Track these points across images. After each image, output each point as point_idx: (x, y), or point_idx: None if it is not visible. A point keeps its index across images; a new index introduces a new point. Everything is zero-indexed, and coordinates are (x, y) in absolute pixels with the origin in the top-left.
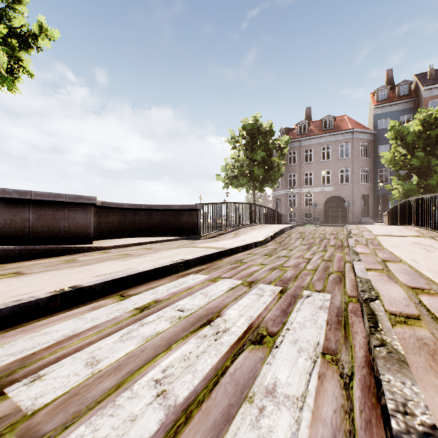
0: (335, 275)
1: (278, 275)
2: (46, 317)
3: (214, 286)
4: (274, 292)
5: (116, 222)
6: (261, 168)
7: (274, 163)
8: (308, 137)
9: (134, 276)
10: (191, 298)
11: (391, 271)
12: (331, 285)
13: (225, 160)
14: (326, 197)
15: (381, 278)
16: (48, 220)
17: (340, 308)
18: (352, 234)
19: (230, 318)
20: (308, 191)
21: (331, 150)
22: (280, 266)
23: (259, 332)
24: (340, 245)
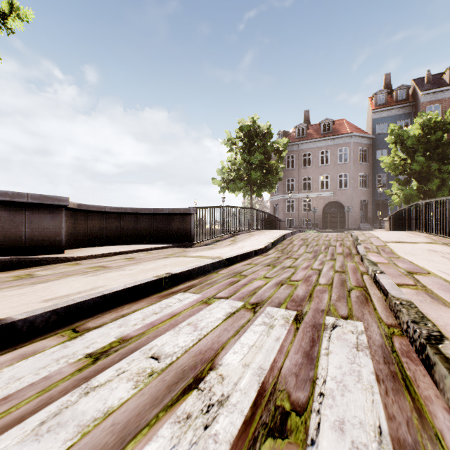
0: (357, 292)
1: (288, 293)
2: None
3: (207, 311)
4: (287, 320)
5: (97, 227)
6: (258, 171)
7: (273, 166)
8: (306, 141)
9: (99, 300)
10: (174, 332)
11: (428, 287)
12: (357, 306)
13: (221, 163)
14: (325, 202)
15: (422, 298)
16: (4, 224)
17: (385, 348)
18: (359, 240)
19: (229, 372)
20: (307, 197)
21: (330, 154)
22: (288, 280)
23: (278, 403)
24: (348, 253)
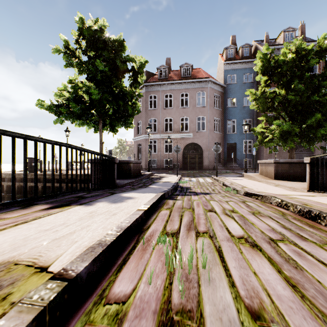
0: None
1: None
2: None
3: None
4: None
5: None
6: (104, 92)
7: (125, 89)
8: (168, 82)
9: None
10: None
11: None
12: None
13: (63, 86)
14: (185, 144)
15: None
16: None
17: None
18: None
19: None
20: (169, 137)
21: (189, 97)
22: None
23: None
24: None
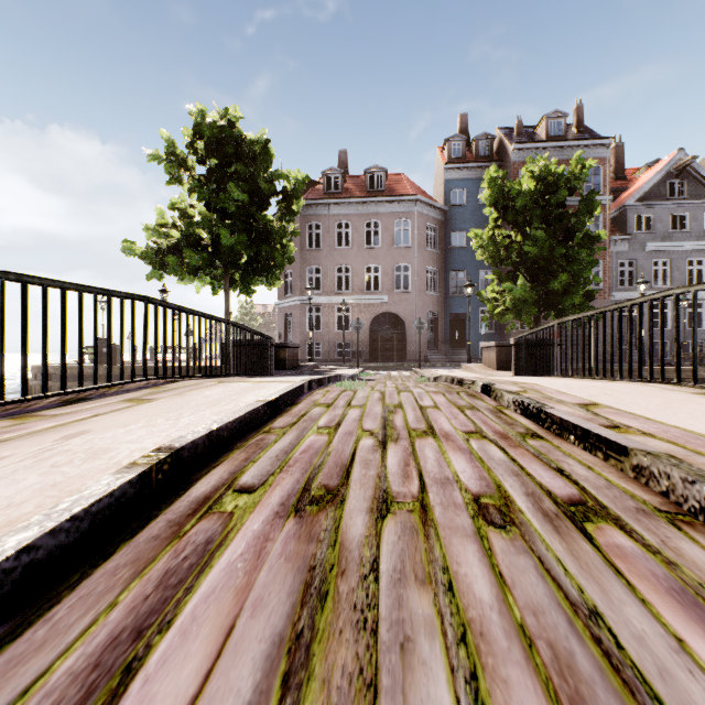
0: None
1: None
2: None
3: None
4: None
5: None
6: (239, 232)
7: (272, 226)
8: (343, 200)
9: None
10: None
11: None
12: None
13: (158, 213)
14: (374, 314)
15: None
16: None
17: None
18: None
19: None
20: (344, 302)
21: (382, 228)
22: None
23: None
24: None
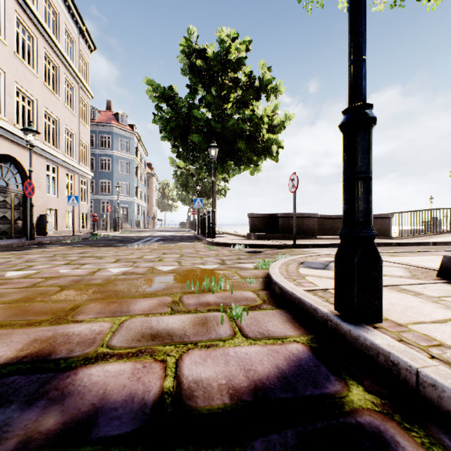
0: None
1: None
2: (309, 248)
3: None
4: None
5: (328, 226)
6: None
7: None
8: None
9: (333, 244)
10: None
11: None
12: None
13: None
14: None
15: None
16: (298, 225)
17: None
18: None
19: None
20: None
21: None
22: None
23: None
24: None
